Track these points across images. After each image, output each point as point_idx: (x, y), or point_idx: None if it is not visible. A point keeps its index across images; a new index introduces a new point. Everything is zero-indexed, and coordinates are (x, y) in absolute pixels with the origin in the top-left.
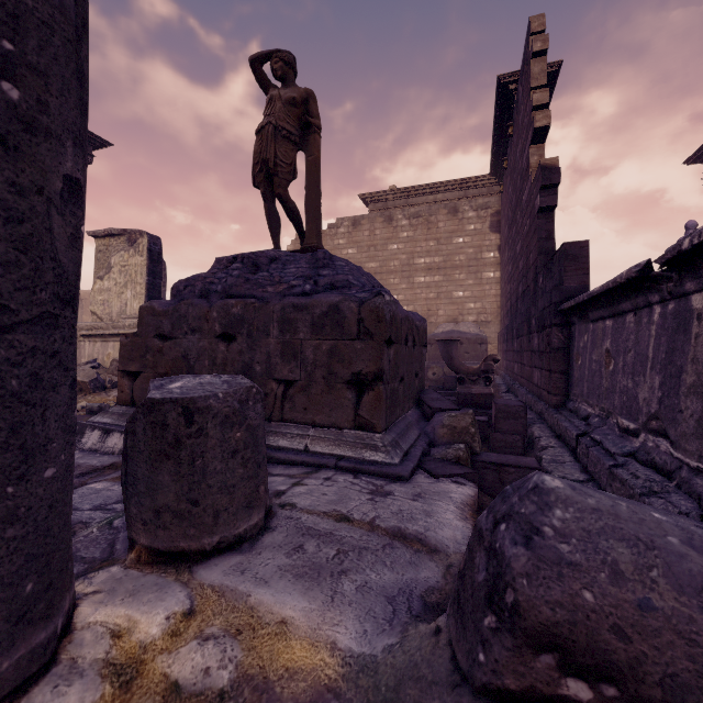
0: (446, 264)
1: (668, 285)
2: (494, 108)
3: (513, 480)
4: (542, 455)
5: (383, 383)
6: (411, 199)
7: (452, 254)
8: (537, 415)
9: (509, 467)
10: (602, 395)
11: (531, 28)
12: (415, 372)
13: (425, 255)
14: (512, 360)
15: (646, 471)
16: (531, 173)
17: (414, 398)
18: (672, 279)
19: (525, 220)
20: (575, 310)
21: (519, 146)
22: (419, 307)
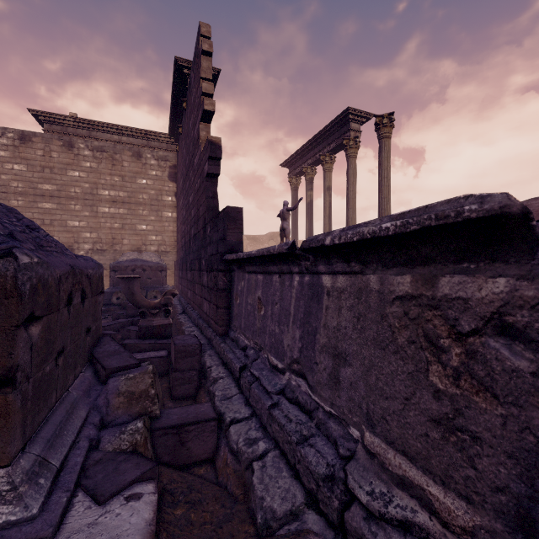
0: (131, 199)
1: (306, 262)
2: (172, 81)
3: (193, 437)
4: (215, 391)
5: (16, 386)
6: (95, 132)
7: (136, 192)
8: (207, 340)
9: (189, 426)
10: (256, 333)
11: (201, 30)
12: (86, 329)
13: (110, 188)
14: (186, 287)
15: (294, 411)
16: (201, 143)
17: (85, 358)
18: (310, 259)
19: (197, 179)
20: (235, 261)
21: (191, 119)
22: (103, 234)
